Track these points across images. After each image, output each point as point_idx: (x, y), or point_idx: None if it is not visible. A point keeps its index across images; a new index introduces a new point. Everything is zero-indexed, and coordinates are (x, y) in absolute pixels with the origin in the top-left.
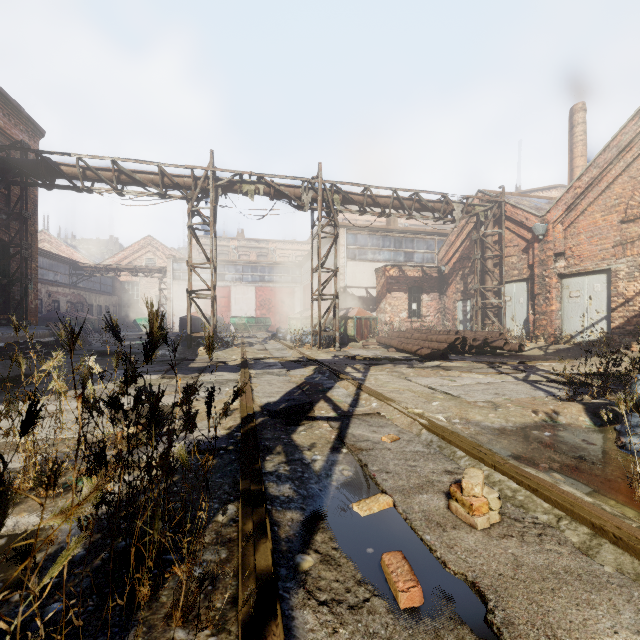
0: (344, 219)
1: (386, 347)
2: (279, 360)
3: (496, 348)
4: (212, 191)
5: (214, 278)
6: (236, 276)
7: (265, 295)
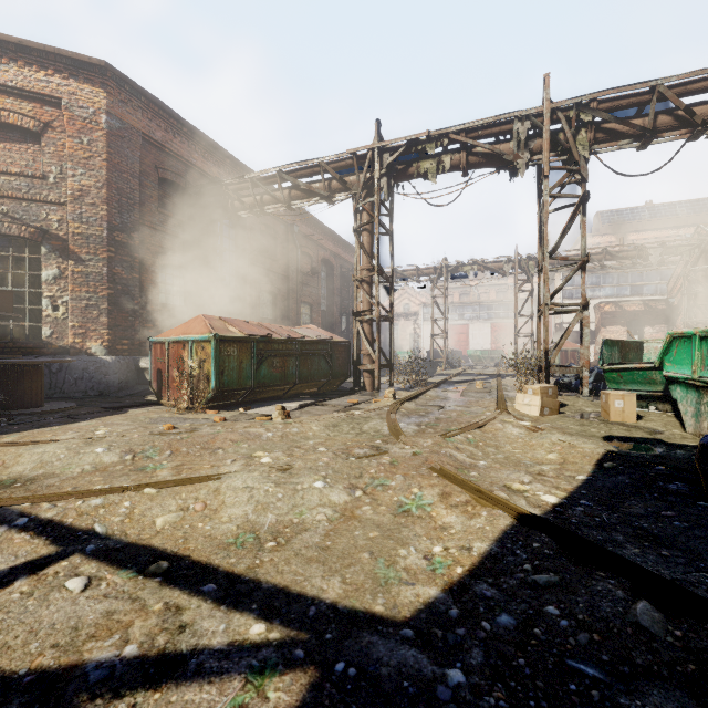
0: (594, 244)
1: None
2: (479, 374)
3: None
4: (444, 275)
5: (447, 326)
6: (473, 315)
7: (500, 330)
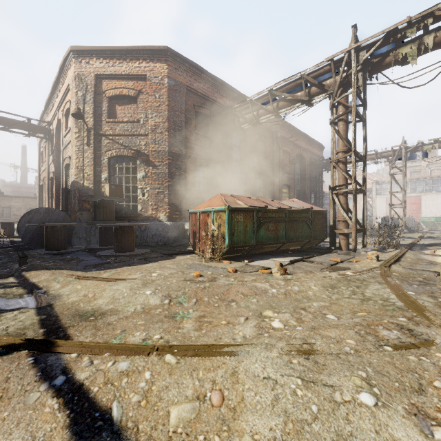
0: None
1: None
2: None
3: None
4: (403, 156)
5: (404, 197)
6: (426, 188)
7: None
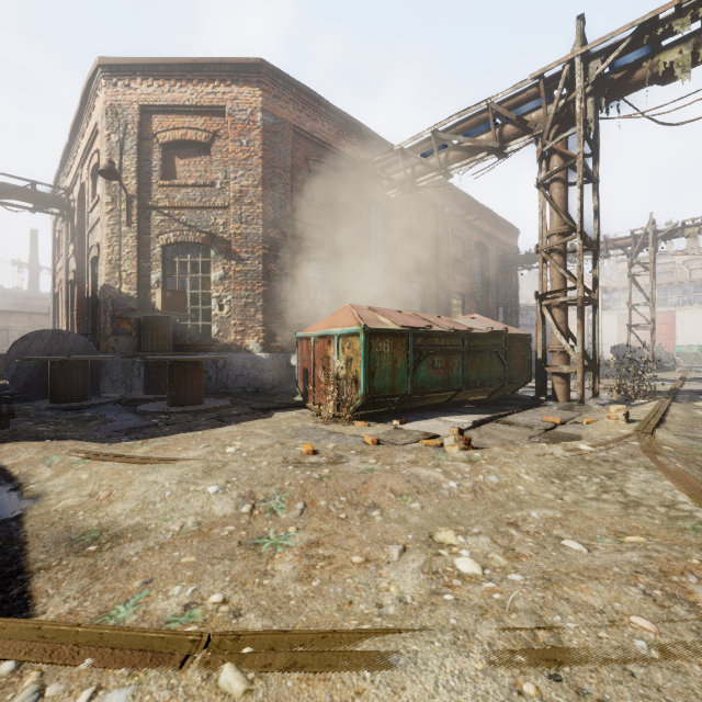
0: None
1: None
2: None
3: None
4: (651, 245)
5: (653, 313)
6: (683, 299)
7: None
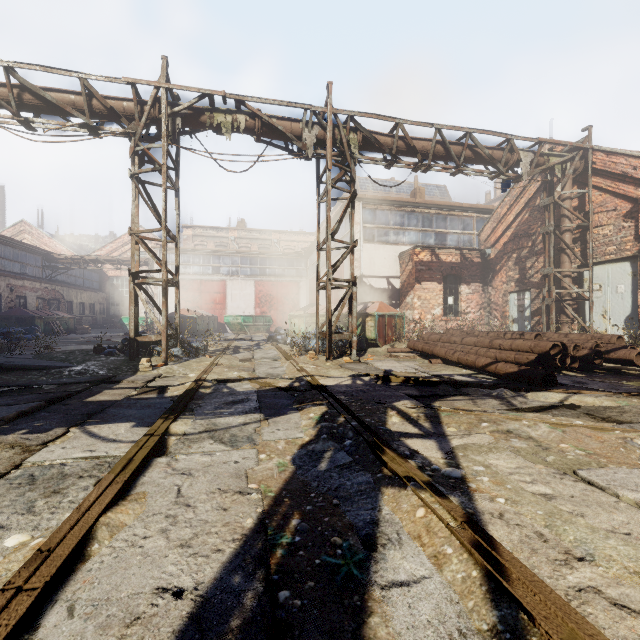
0: None
1: (422, 355)
2: (259, 385)
3: (618, 362)
4: (164, 119)
5: (176, 256)
6: (233, 269)
7: (266, 290)
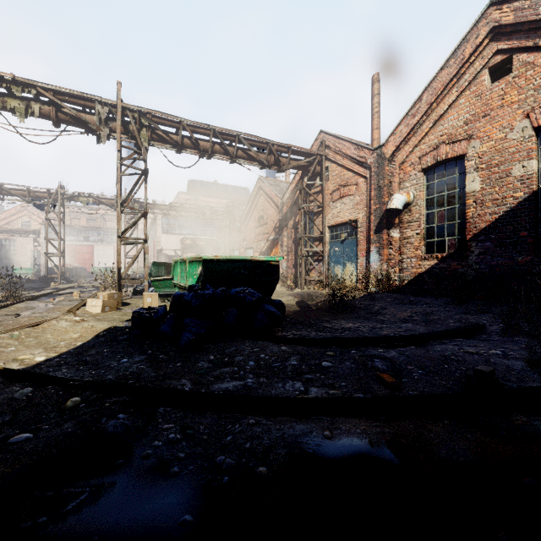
0: (187, 199)
1: None
2: (91, 287)
3: None
4: (60, 201)
5: (63, 246)
6: (98, 238)
7: (121, 252)
